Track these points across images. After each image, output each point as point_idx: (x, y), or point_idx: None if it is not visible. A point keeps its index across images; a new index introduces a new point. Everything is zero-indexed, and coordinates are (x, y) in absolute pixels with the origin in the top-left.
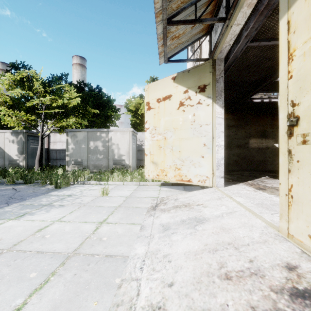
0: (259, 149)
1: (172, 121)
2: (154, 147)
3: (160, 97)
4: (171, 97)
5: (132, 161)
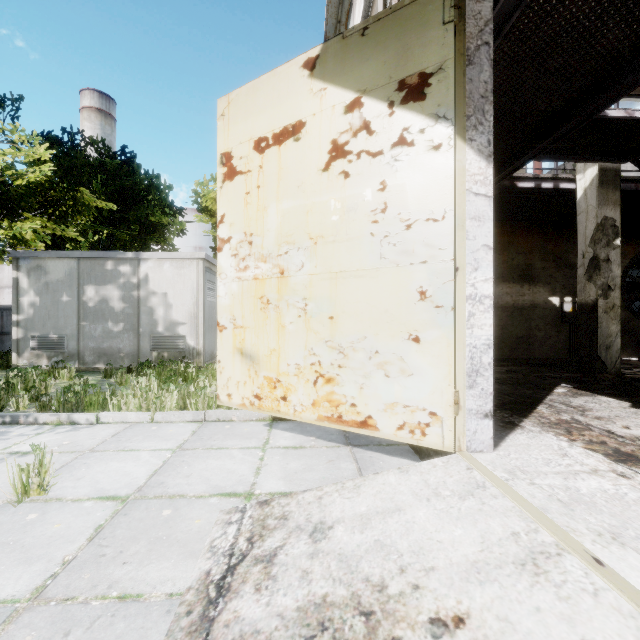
0: (517, 310)
1: (306, 212)
2: (247, 304)
3: (266, 135)
4: (303, 129)
5: (206, 338)
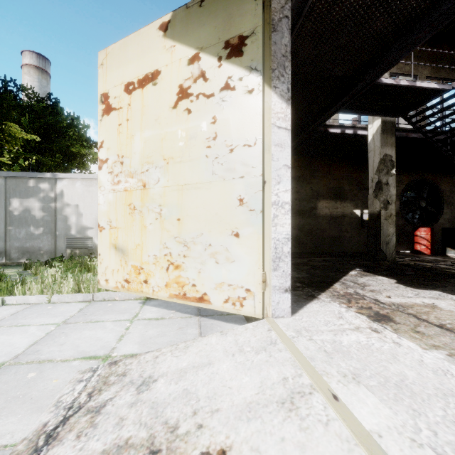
0: (332, 219)
1: (161, 139)
2: (119, 210)
3: (133, 80)
4: (159, 76)
5: None
